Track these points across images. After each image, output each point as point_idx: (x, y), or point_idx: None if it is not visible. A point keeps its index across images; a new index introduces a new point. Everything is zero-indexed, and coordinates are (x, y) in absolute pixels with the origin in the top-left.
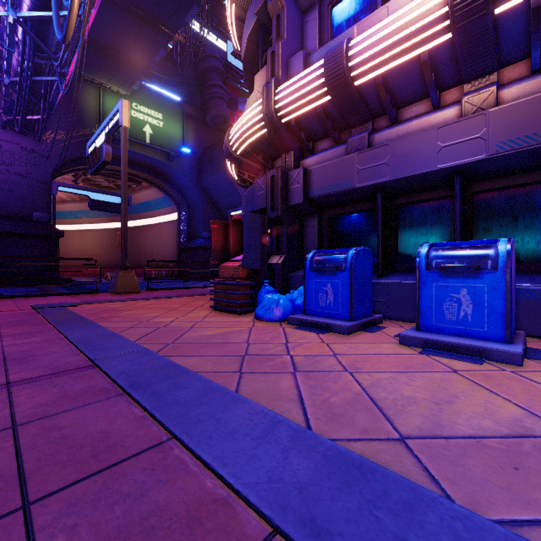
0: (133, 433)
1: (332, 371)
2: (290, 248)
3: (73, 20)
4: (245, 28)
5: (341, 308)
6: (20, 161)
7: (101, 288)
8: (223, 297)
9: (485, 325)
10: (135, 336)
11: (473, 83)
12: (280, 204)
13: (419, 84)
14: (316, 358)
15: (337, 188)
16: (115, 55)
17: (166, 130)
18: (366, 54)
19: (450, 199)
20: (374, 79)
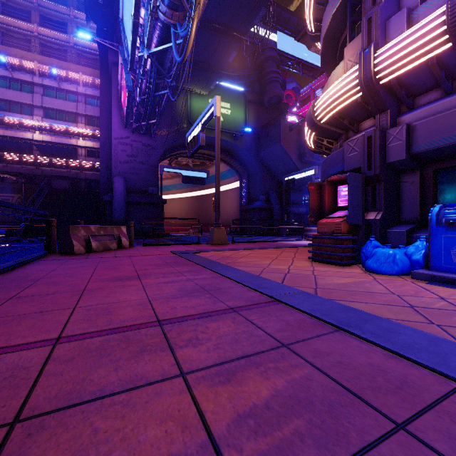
0: (406, 371)
1: None
2: (387, 205)
3: (191, 44)
4: (328, 8)
5: None
6: (142, 153)
7: (193, 241)
8: (323, 249)
9: None
10: (275, 279)
11: None
12: (378, 162)
13: None
14: None
15: (455, 140)
16: (200, 65)
17: (233, 116)
18: None
19: None
20: None
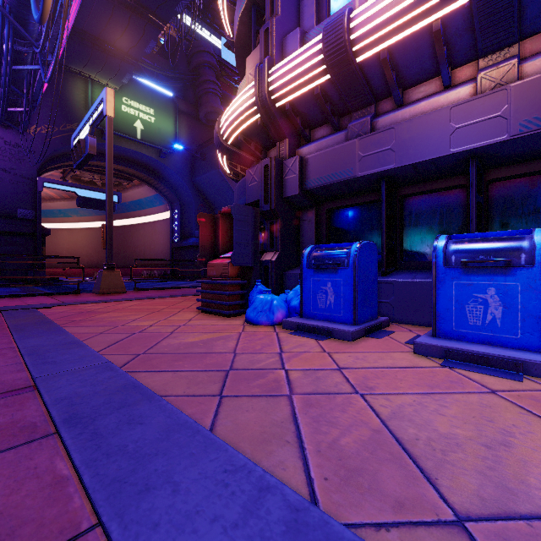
0: (37, 514)
1: (339, 393)
2: (285, 245)
3: None
4: (237, 8)
5: (342, 310)
6: (3, 156)
7: (87, 288)
8: (211, 297)
9: (519, 331)
10: (102, 344)
11: (490, 57)
12: (274, 195)
13: (429, 60)
14: (317, 374)
15: (337, 178)
16: (103, 46)
17: (158, 126)
18: (370, 25)
19: (461, 188)
20: (378, 55)
